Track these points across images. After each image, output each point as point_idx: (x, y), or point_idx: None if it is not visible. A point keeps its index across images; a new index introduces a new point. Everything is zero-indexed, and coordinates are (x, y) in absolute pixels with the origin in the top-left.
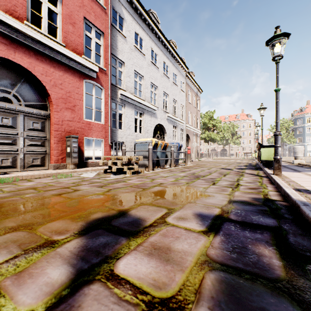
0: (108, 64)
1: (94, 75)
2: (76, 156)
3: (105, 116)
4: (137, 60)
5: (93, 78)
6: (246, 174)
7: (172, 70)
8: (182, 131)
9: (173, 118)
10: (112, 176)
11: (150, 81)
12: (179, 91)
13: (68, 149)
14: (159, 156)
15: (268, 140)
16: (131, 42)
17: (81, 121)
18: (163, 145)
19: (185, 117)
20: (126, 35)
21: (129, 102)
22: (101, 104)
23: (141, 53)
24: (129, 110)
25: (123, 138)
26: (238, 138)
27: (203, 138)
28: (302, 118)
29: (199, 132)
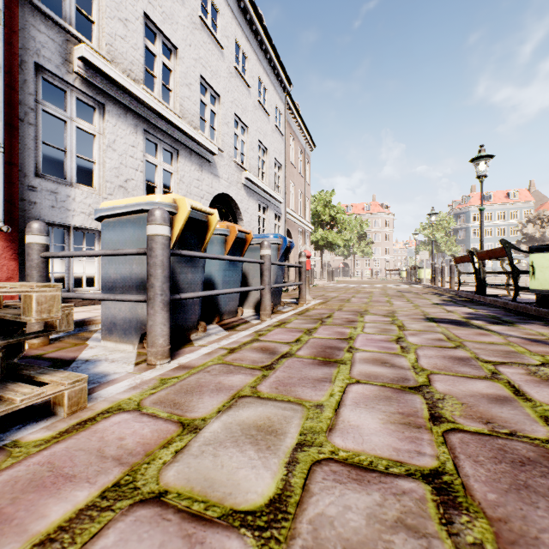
0: None
1: None
2: None
3: None
4: None
5: None
6: None
7: (256, 72)
8: (278, 221)
9: (258, 187)
10: None
11: (200, 72)
12: (272, 129)
13: None
14: (216, 278)
15: (418, 249)
16: None
17: None
18: (231, 238)
19: (285, 191)
20: None
21: (122, 105)
22: None
23: None
24: (126, 129)
25: None
26: (369, 244)
27: (314, 241)
28: (465, 214)
29: (309, 229)
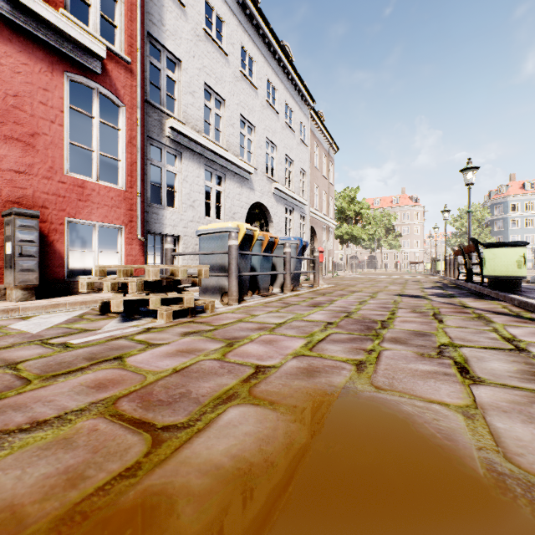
0: (137, 51)
1: (96, 65)
2: (32, 265)
3: (129, 172)
4: (211, 62)
5: (92, 74)
6: (488, 314)
7: (284, 99)
8: (303, 220)
9: (285, 194)
10: (112, 325)
11: (240, 112)
12: (297, 142)
13: (8, 248)
14: (256, 266)
15: (449, 241)
16: (198, 19)
17: (57, 177)
18: (265, 241)
19: (309, 194)
20: (184, 1)
21: (191, 150)
22: (119, 144)
23: (220, 49)
24: (193, 166)
25: (178, 228)
26: (397, 237)
27: (339, 235)
28: (503, 204)
29: (333, 225)
